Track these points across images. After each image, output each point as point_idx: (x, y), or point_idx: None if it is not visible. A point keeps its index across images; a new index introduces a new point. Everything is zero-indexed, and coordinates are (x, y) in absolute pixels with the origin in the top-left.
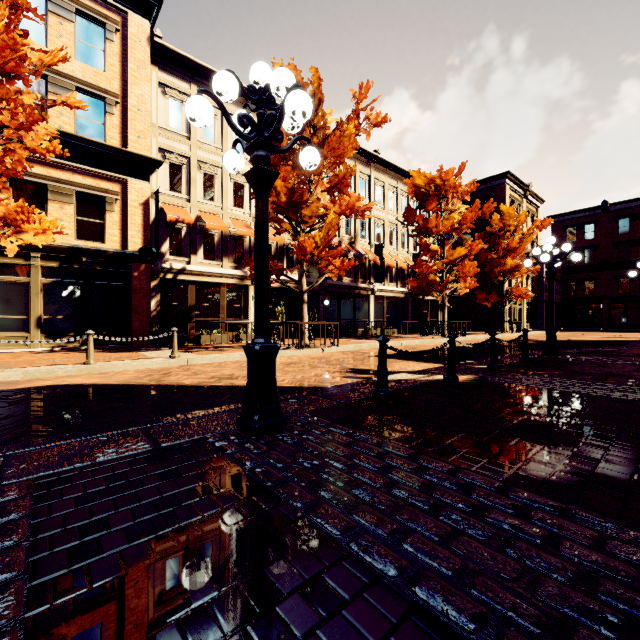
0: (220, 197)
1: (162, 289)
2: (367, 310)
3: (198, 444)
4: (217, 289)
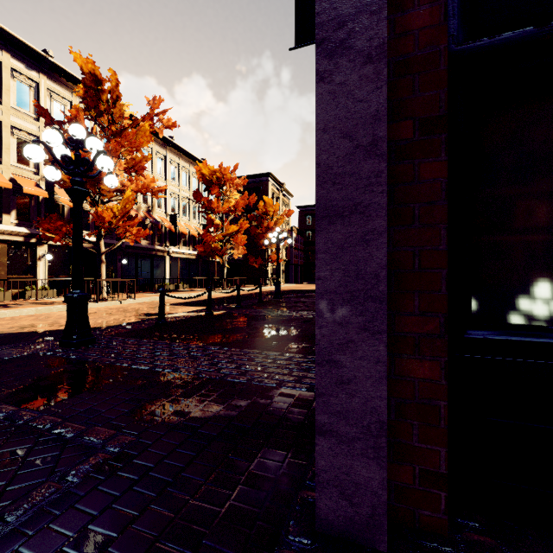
0: None
1: None
2: (163, 269)
3: (32, 356)
4: None
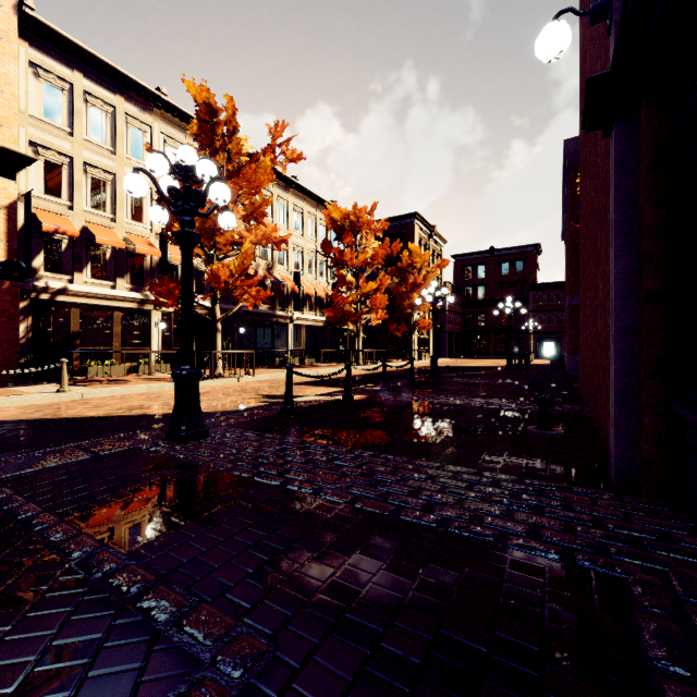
0: (114, 207)
1: (34, 312)
2: (286, 339)
3: (134, 451)
4: (110, 313)
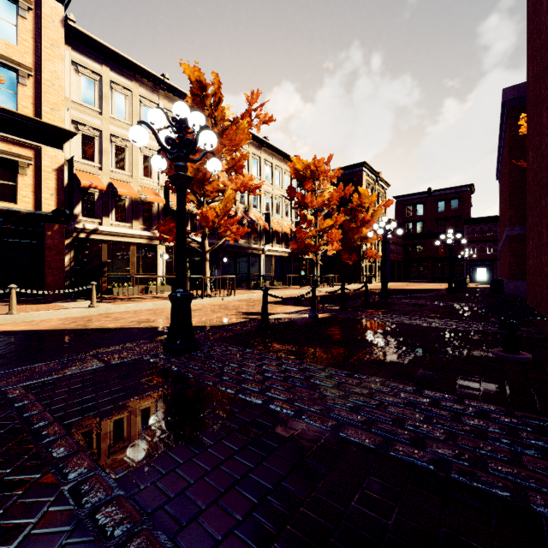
0: (131, 167)
1: (75, 247)
2: (258, 266)
3: (137, 361)
4: (128, 247)
